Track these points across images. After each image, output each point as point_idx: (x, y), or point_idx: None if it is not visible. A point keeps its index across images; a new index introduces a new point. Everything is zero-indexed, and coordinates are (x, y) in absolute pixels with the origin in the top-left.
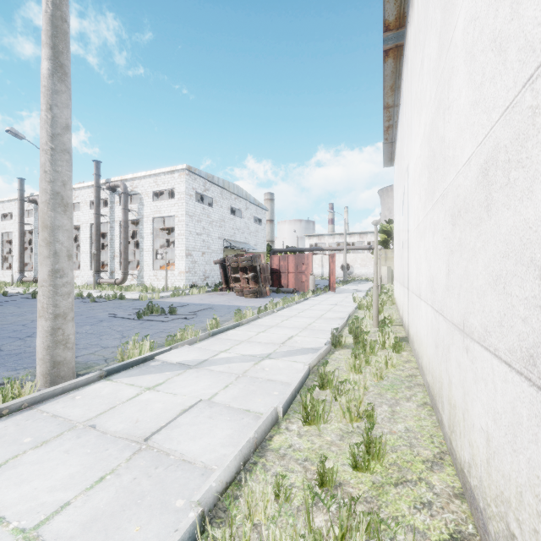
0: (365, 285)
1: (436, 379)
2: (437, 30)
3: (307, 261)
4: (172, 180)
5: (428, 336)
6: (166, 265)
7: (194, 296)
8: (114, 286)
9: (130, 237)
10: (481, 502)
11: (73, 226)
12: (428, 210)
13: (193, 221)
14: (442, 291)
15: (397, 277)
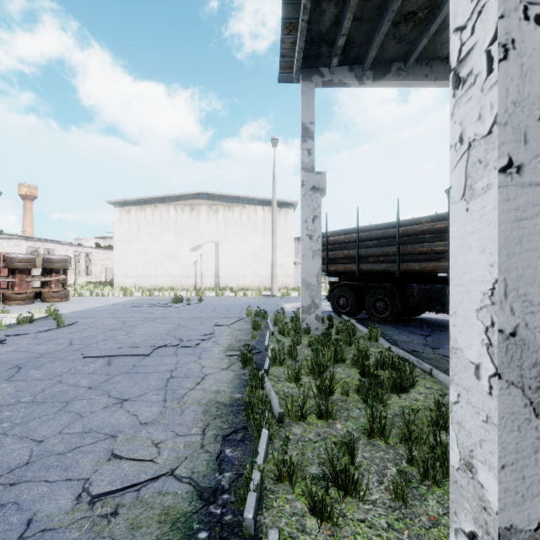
0: None
1: (261, 286)
2: (262, 240)
3: None
4: None
5: (255, 282)
6: None
7: None
8: None
9: None
10: (279, 288)
11: None
12: (254, 262)
13: None
14: (265, 274)
15: (158, 275)
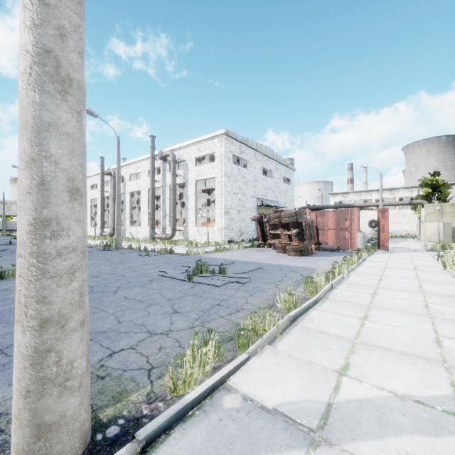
0: (409, 243)
1: None
2: None
3: (351, 217)
4: (212, 145)
5: None
6: (207, 222)
7: (235, 252)
8: (165, 241)
9: (177, 200)
10: None
11: (136, 192)
12: None
13: (231, 181)
14: None
15: None
